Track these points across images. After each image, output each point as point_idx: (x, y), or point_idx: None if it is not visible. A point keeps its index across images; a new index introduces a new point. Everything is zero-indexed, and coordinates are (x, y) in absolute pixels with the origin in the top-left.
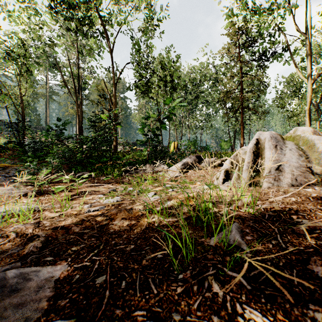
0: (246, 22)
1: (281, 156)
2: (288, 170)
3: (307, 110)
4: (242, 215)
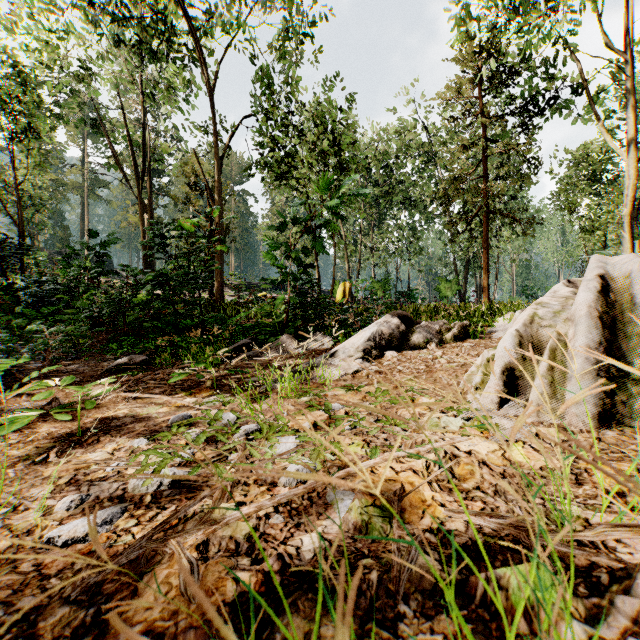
0: (496, 31)
1: None
2: None
3: (627, 216)
4: None
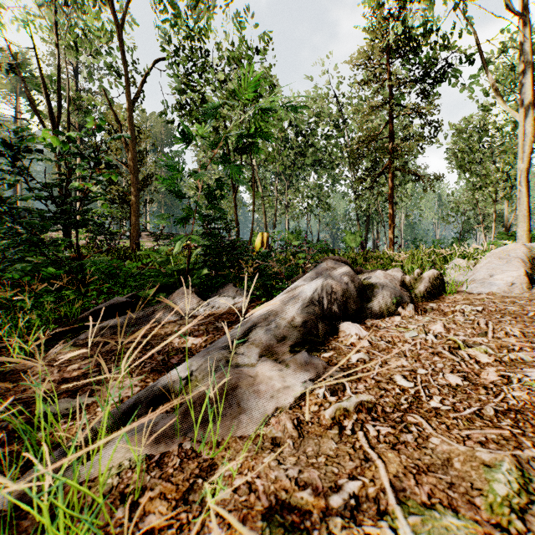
0: None
1: None
2: None
3: (524, 171)
4: None
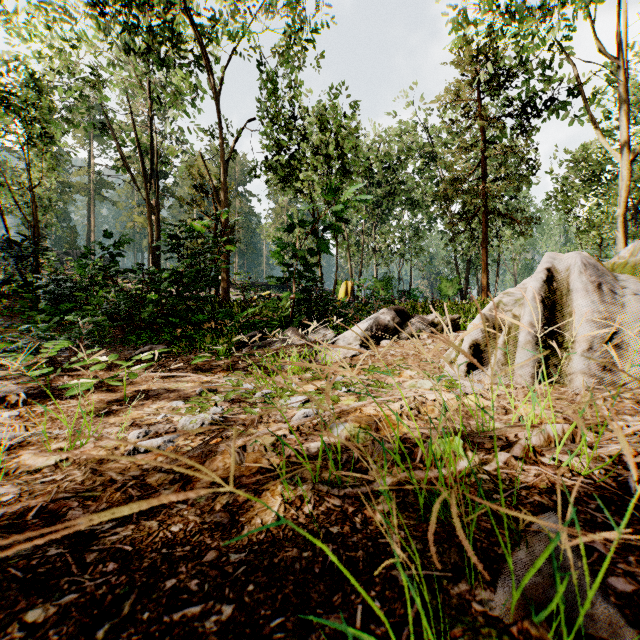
0: (494, 36)
1: (615, 310)
2: (635, 345)
3: (620, 216)
4: (555, 479)
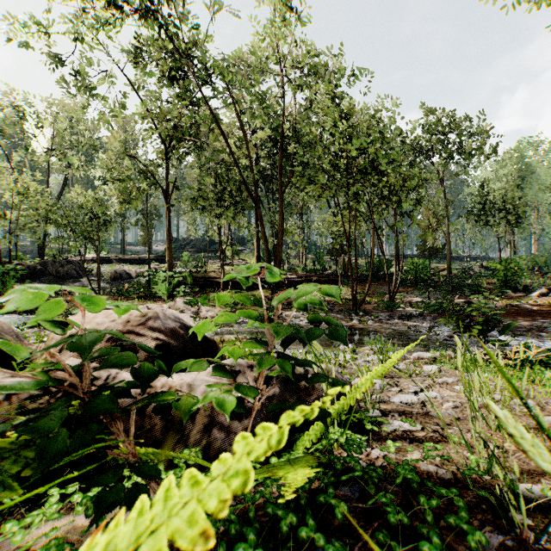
0: None
1: None
2: None
3: None
4: None
